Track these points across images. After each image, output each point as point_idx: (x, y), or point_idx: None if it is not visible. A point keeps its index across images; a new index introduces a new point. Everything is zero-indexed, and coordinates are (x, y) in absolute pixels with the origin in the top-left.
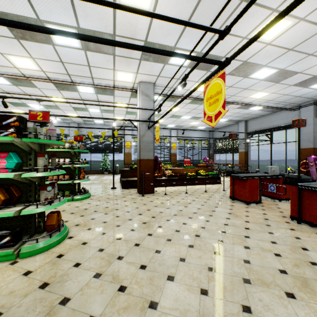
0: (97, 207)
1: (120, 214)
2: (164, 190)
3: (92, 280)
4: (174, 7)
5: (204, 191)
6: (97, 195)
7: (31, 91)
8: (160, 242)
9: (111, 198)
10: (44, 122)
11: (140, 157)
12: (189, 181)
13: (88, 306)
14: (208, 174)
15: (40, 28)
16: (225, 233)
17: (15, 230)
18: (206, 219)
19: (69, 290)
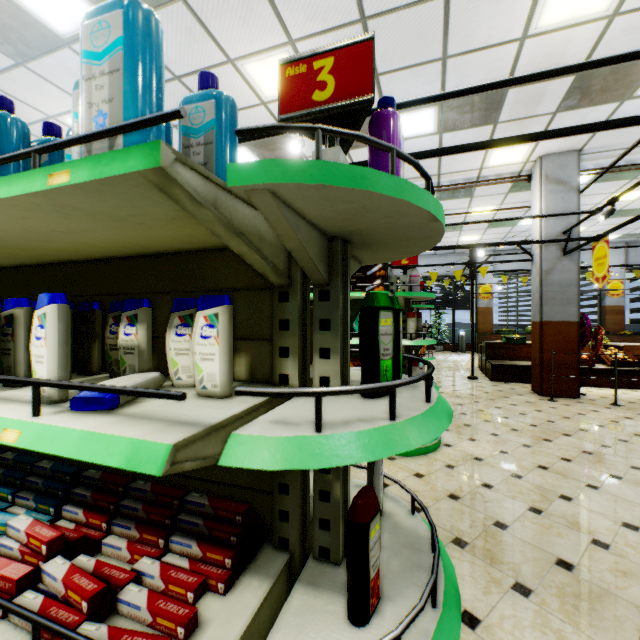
0: (461, 408)
1: (517, 426)
2: (606, 395)
3: (529, 514)
4: None
5: None
6: (447, 388)
7: None
8: None
9: (480, 396)
10: (410, 267)
11: (543, 318)
12: None
13: (545, 544)
14: None
15: (474, 146)
16: None
17: None
18: None
19: (497, 514)
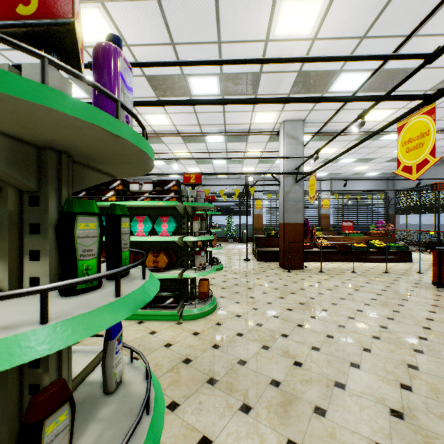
0: (236, 281)
1: (267, 290)
2: (317, 266)
3: (261, 350)
4: (346, 23)
5: (382, 271)
6: (230, 267)
7: (157, 147)
8: (330, 327)
9: (249, 272)
10: (196, 184)
11: (285, 221)
12: (355, 255)
13: (267, 371)
14: (389, 246)
15: (224, 101)
16: (429, 330)
17: (175, 292)
18: (394, 308)
19: (242, 354)
